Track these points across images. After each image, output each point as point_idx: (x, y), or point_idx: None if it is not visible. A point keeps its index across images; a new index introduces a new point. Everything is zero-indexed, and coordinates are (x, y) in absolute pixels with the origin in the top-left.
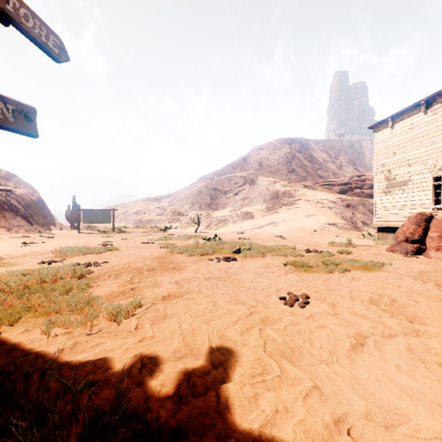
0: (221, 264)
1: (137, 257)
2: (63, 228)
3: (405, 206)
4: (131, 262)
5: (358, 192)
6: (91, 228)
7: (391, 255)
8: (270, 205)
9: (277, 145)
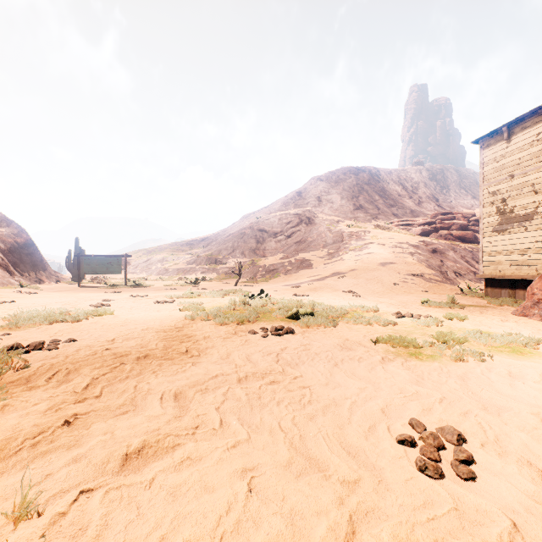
0: (269, 342)
1: (135, 327)
2: (60, 280)
3: (529, 249)
4: (119, 339)
5: (445, 234)
6: (98, 281)
7: (530, 323)
8: (333, 250)
9: (340, 175)
